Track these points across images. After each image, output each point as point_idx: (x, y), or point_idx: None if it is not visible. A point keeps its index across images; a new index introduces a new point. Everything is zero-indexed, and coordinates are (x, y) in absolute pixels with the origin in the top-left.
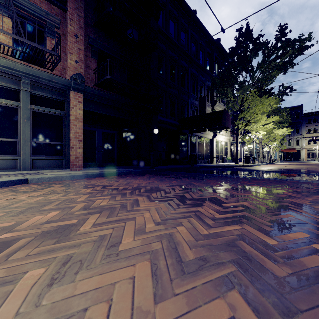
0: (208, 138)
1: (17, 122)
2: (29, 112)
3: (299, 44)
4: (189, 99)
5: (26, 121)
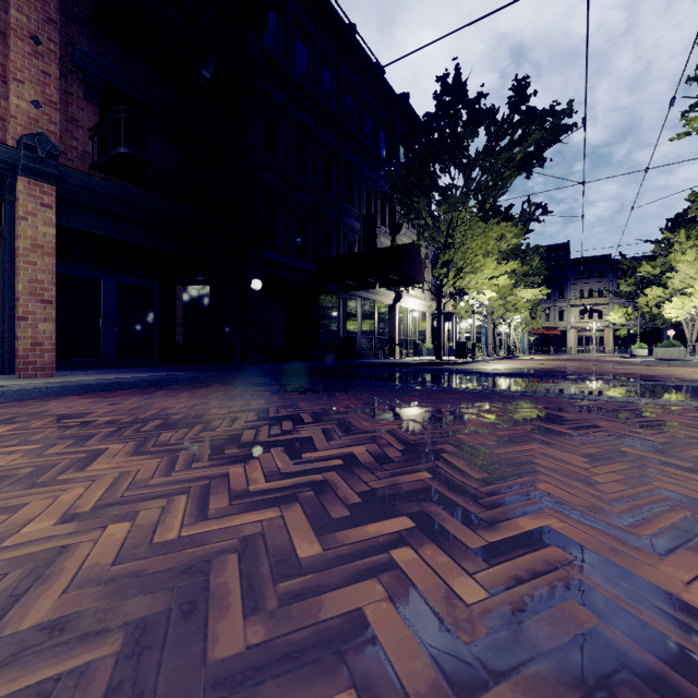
0: (384, 304)
1: None
2: None
3: (552, 121)
4: (341, 217)
5: None
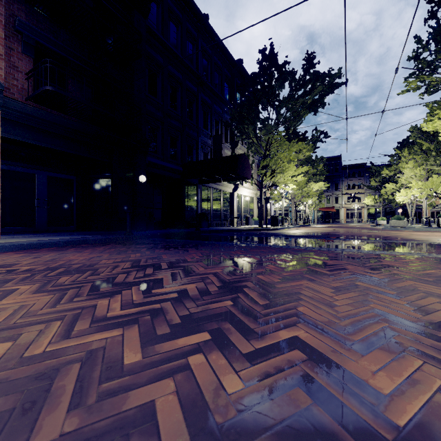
0: (227, 192)
1: None
2: None
3: (329, 80)
4: (199, 136)
5: None
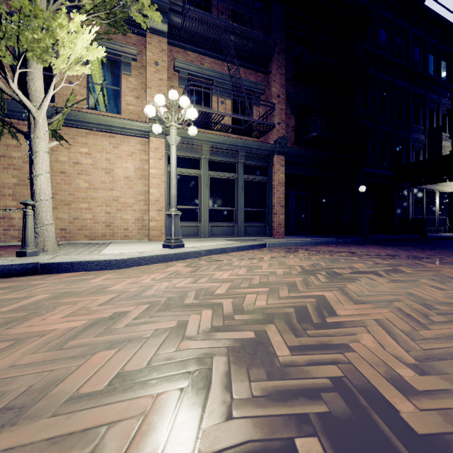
0: (444, 192)
1: (234, 192)
2: (243, 182)
3: None
4: (410, 135)
5: (241, 191)
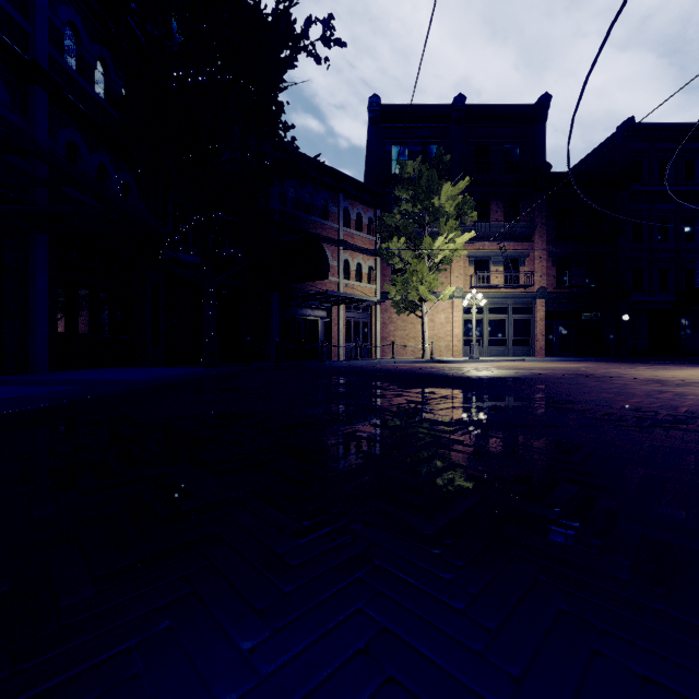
0: None
1: (505, 327)
2: (512, 320)
3: None
4: None
5: (510, 326)
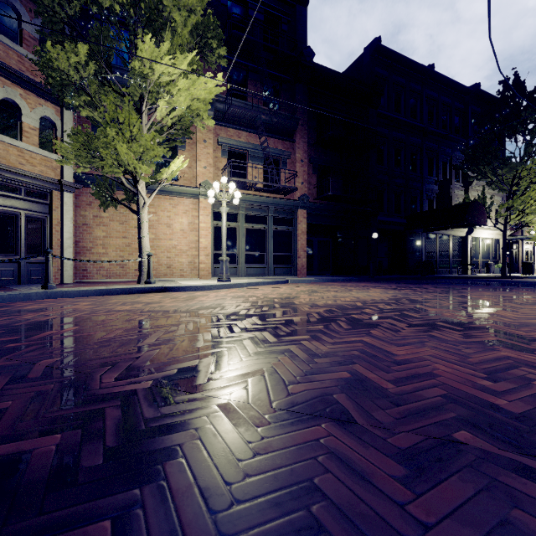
0: (458, 236)
1: (265, 240)
2: (272, 232)
3: None
4: (423, 186)
5: (271, 239)
